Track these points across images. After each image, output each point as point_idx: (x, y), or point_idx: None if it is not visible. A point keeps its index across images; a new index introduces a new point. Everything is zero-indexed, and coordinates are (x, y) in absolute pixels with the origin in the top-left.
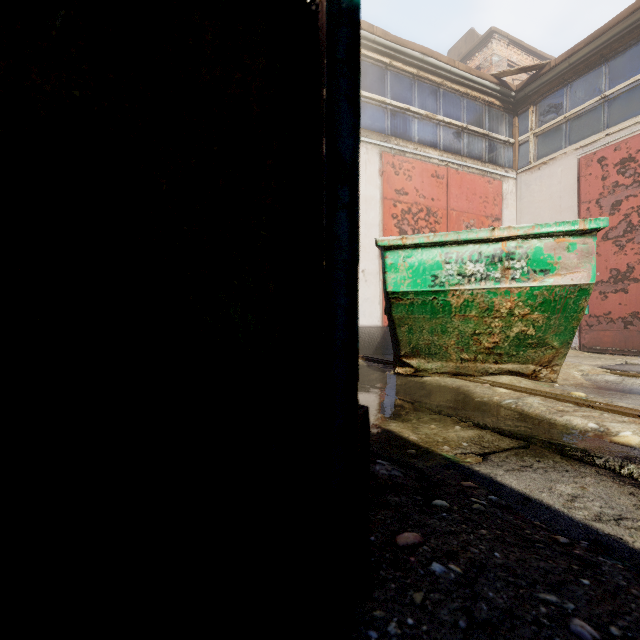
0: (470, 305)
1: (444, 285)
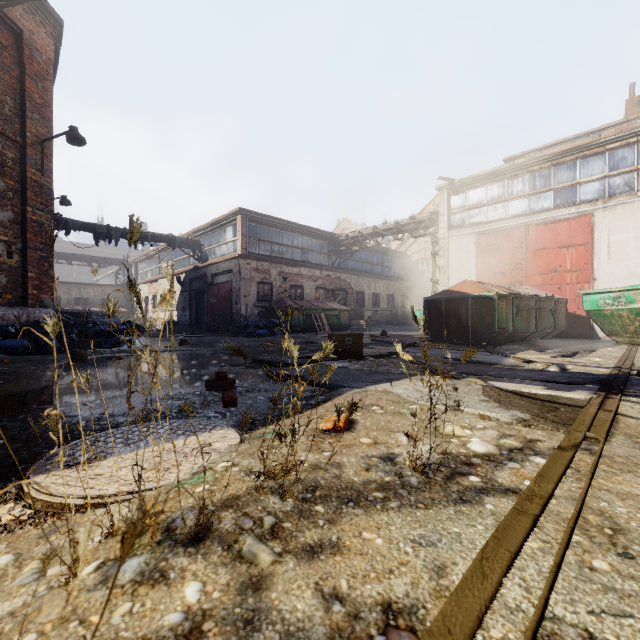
0: (613, 315)
1: (600, 308)
